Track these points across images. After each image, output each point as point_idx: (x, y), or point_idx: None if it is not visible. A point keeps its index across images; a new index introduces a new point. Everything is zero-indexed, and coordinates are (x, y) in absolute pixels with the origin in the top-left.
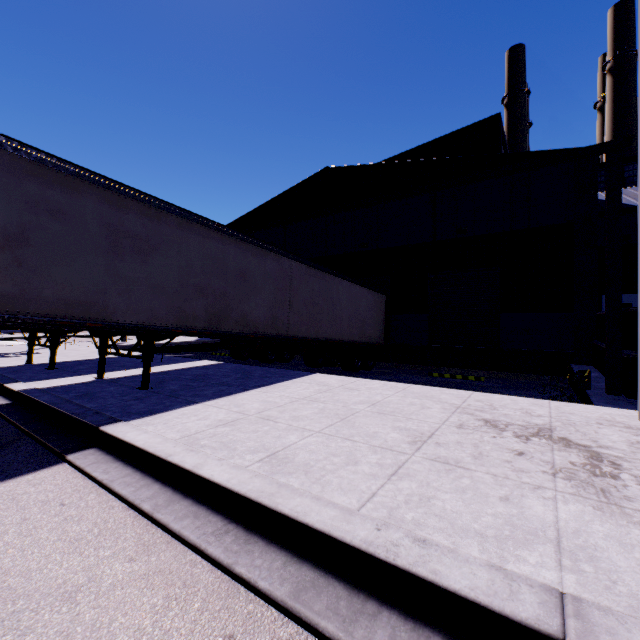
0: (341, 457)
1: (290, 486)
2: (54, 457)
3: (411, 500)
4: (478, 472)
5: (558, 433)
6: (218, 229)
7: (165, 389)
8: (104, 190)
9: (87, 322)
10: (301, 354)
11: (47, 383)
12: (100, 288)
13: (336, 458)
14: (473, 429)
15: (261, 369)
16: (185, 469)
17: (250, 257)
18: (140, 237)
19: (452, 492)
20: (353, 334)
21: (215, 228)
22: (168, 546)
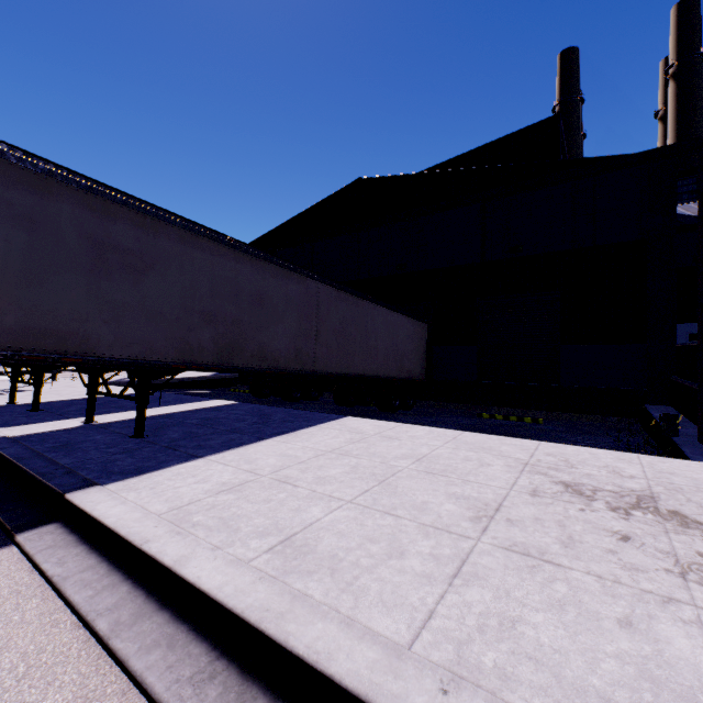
0: (381, 544)
1: (308, 599)
2: (2, 536)
3: (487, 625)
4: (575, 571)
5: (665, 504)
6: (230, 244)
7: (163, 438)
8: (85, 193)
9: (62, 356)
10: (331, 391)
11: (23, 429)
12: (80, 314)
13: (374, 546)
14: (552, 497)
15: (282, 411)
16: (163, 565)
17: (269, 278)
18: (132, 252)
19: (545, 609)
20: (390, 369)
21: (226, 243)
22: (122, 701)
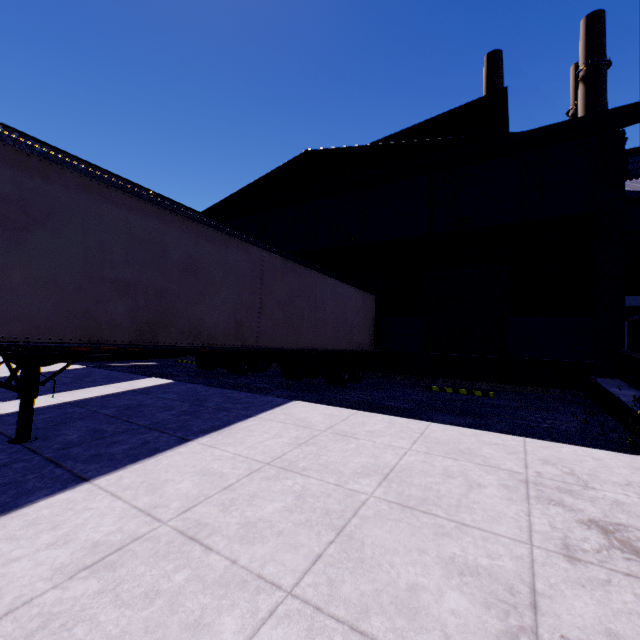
0: None
1: None
2: None
3: None
4: None
5: None
6: (153, 200)
7: (54, 442)
8: None
9: None
10: (279, 362)
11: None
12: None
13: None
14: (601, 564)
15: (221, 393)
16: None
17: (204, 243)
18: (8, 200)
19: None
20: (339, 342)
21: (148, 198)
22: None
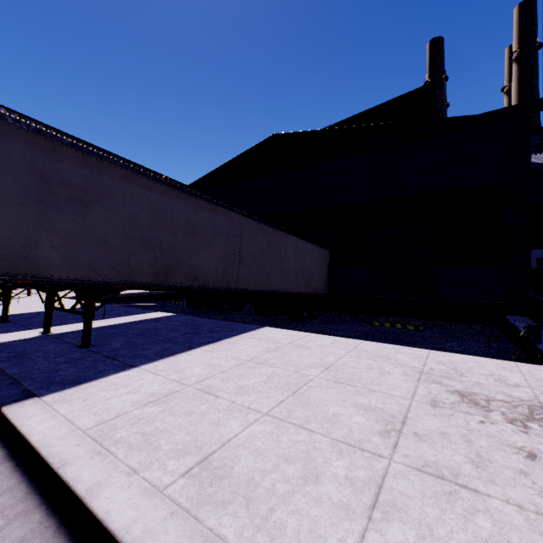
0: (296, 465)
1: (221, 542)
2: None
3: None
4: (493, 499)
5: None
6: (166, 182)
7: (106, 347)
8: (35, 135)
9: (13, 278)
10: (252, 303)
11: None
12: (30, 241)
13: (290, 467)
14: (451, 408)
15: (211, 322)
16: (75, 494)
17: (200, 212)
18: (78, 187)
19: None
20: (300, 286)
21: (163, 181)
22: None
